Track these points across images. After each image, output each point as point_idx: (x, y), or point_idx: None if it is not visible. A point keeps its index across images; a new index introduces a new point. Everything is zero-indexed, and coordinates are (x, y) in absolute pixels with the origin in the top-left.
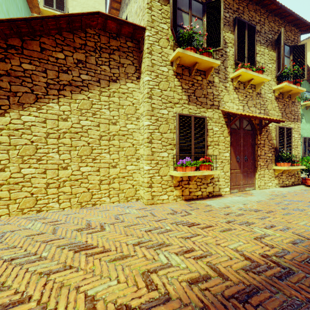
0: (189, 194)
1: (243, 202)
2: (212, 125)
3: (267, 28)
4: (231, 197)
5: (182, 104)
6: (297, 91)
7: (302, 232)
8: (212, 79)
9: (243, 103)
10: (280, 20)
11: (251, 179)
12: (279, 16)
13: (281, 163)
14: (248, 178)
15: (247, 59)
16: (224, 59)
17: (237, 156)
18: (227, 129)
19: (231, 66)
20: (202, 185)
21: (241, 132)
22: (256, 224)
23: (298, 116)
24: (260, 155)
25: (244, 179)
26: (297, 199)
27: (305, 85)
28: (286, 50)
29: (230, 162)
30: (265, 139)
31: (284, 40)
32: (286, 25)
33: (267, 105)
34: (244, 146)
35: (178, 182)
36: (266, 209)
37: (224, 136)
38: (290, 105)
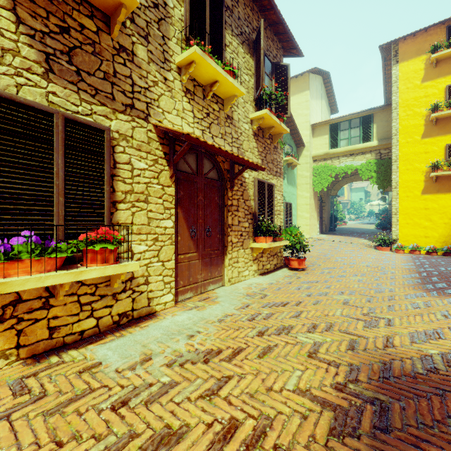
0: (50, 335)
1: (191, 330)
2: (131, 155)
3: (242, 14)
4: (174, 315)
5: (20, 69)
6: (280, 131)
7: (296, 437)
8: (130, 45)
9: (203, 126)
10: (260, 14)
11: (218, 269)
12: (258, 7)
13: (261, 238)
14: (212, 266)
15: (210, 44)
16: (162, 18)
17: (192, 227)
18: (169, 169)
19: (178, 41)
20: (99, 301)
21: (201, 182)
22: (190, 438)
23: (281, 169)
24: (232, 225)
25: (206, 271)
26: (280, 300)
27: (287, 135)
28: (267, 65)
29: (178, 240)
30: (240, 198)
31: (264, 48)
32: (268, 28)
33: (242, 142)
34: (205, 207)
35: (1, 310)
36: (230, 344)
37: (163, 184)
38: (272, 151)
